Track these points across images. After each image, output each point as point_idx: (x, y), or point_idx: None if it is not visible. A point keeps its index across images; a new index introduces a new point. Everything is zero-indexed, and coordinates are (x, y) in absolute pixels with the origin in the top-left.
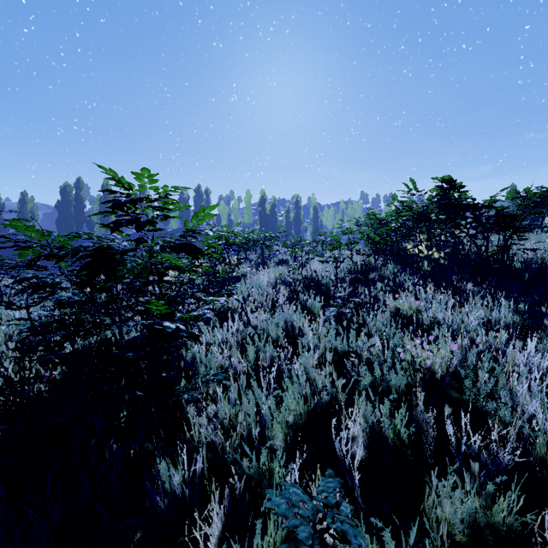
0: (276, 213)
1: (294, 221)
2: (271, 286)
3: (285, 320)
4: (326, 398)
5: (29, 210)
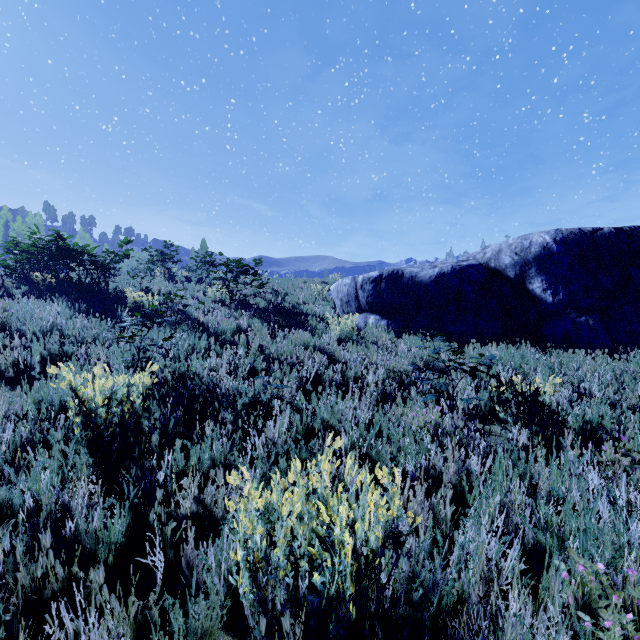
0: None
1: None
2: None
3: None
4: None
5: None
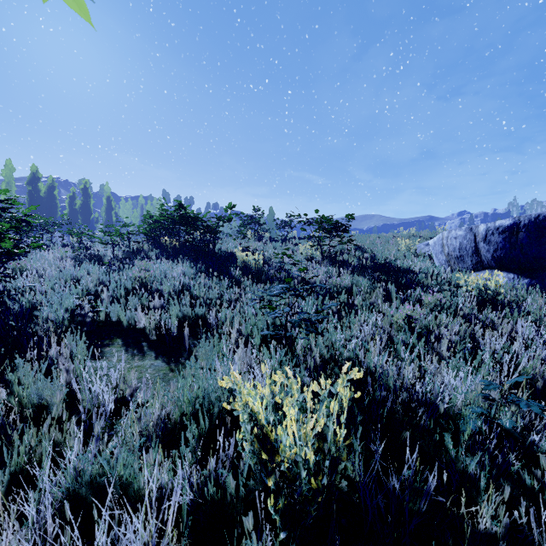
0: (56, 197)
1: (81, 209)
2: (57, 261)
3: (72, 273)
4: (94, 290)
5: None
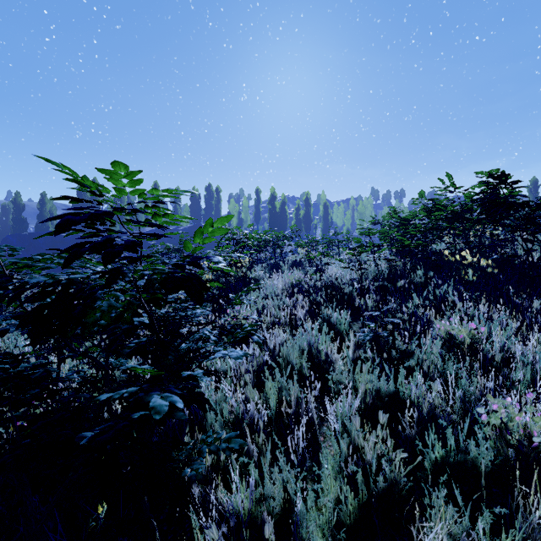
0: (286, 211)
1: (303, 218)
2: (286, 293)
3: (308, 343)
4: (383, 484)
5: (48, 210)
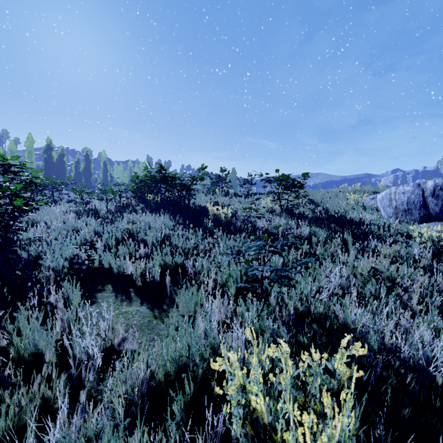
0: (65, 162)
1: (84, 172)
2: (62, 214)
3: (73, 225)
4: (90, 240)
5: None
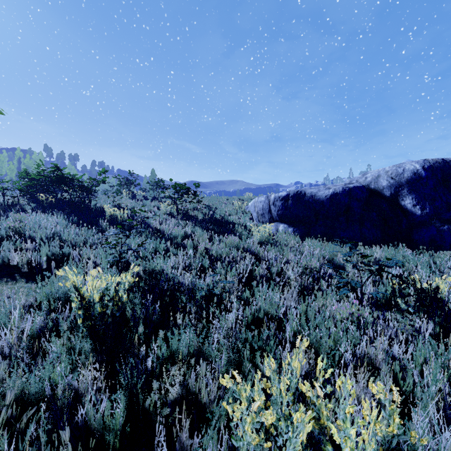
0: None
1: None
2: None
3: None
4: None
5: None
